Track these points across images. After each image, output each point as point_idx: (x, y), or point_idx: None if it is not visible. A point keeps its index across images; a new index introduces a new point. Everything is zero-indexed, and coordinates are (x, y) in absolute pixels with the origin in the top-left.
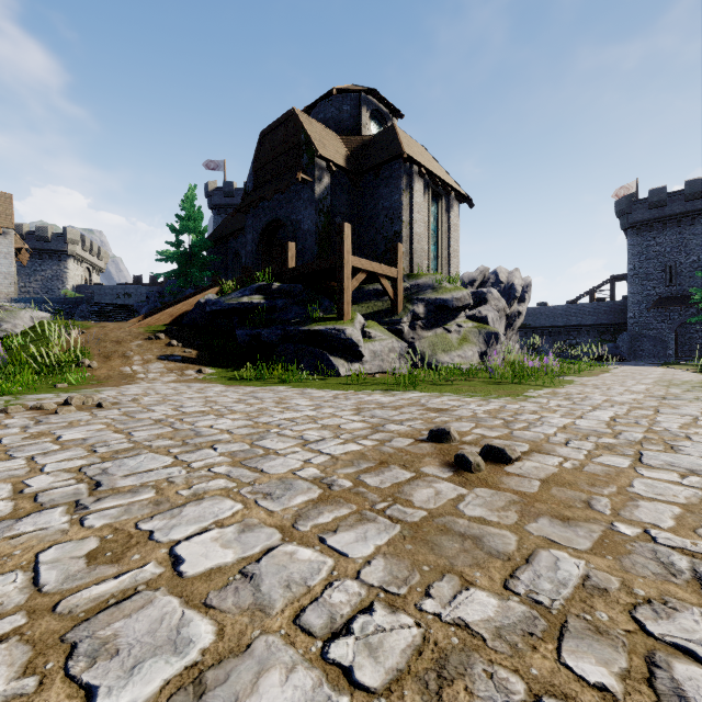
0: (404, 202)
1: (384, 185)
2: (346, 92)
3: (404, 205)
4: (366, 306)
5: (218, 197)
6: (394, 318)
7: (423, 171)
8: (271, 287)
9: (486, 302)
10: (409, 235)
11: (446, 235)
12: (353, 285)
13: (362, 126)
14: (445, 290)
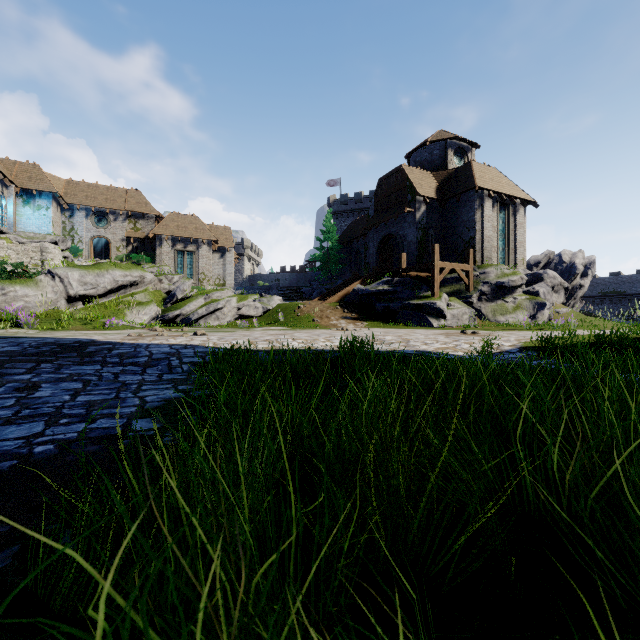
0: (477, 217)
1: (463, 206)
2: (436, 142)
3: (477, 219)
4: (449, 288)
5: (337, 206)
6: (467, 295)
7: (491, 194)
8: (393, 280)
9: (542, 280)
10: (481, 238)
11: (513, 231)
12: (441, 278)
13: (447, 163)
14: (504, 275)
